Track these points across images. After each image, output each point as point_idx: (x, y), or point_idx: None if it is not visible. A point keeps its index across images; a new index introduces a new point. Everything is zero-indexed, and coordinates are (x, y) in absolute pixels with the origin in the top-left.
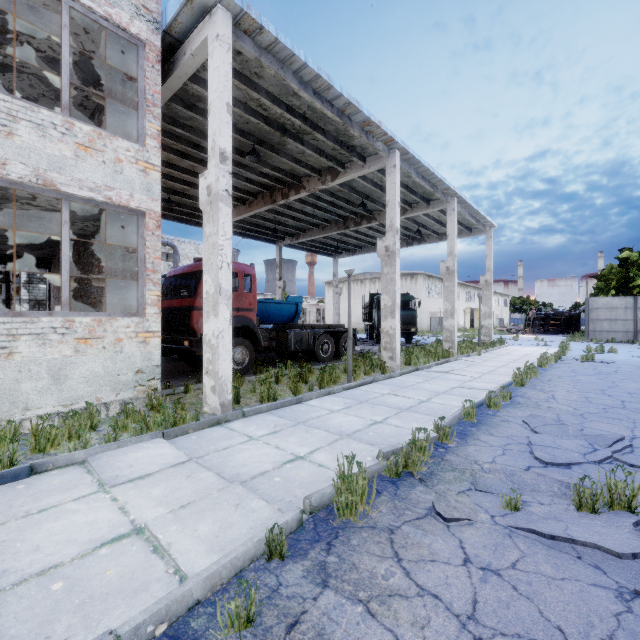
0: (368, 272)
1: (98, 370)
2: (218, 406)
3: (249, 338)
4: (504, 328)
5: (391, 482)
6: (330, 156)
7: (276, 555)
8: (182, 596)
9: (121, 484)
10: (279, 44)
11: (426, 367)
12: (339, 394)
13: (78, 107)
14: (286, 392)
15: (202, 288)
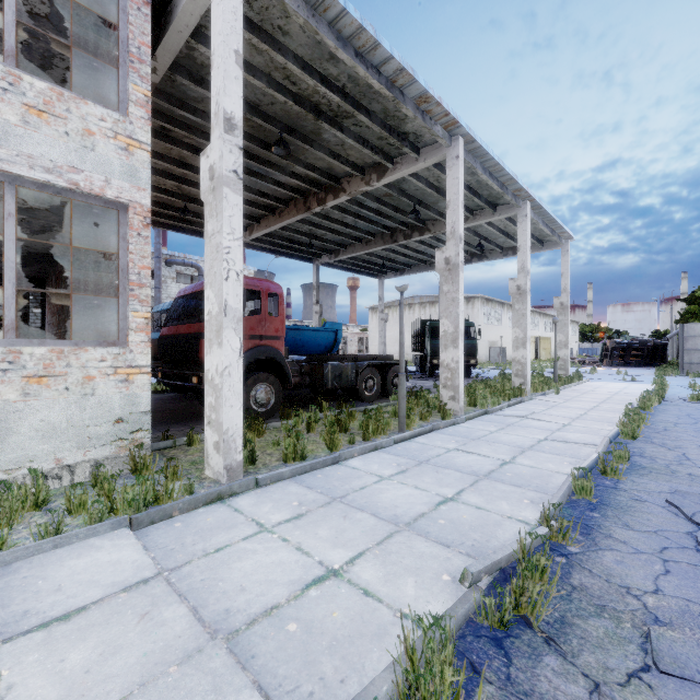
0: (417, 296)
1: (58, 420)
2: (222, 470)
3: (276, 373)
4: (576, 359)
5: (494, 642)
6: (376, 148)
7: None
8: None
9: (24, 633)
10: None
11: (496, 409)
12: (389, 449)
13: (61, 84)
14: (319, 445)
15: None
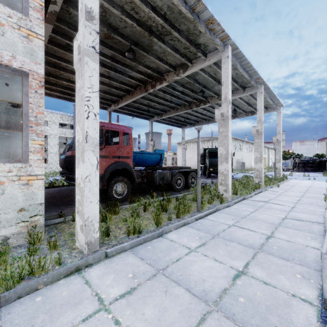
0: (201, 137)
1: None
2: (84, 245)
3: (128, 176)
4: None
5: None
6: (182, 54)
7: None
8: None
9: None
10: None
11: (249, 197)
12: (193, 225)
13: None
14: (150, 221)
15: None
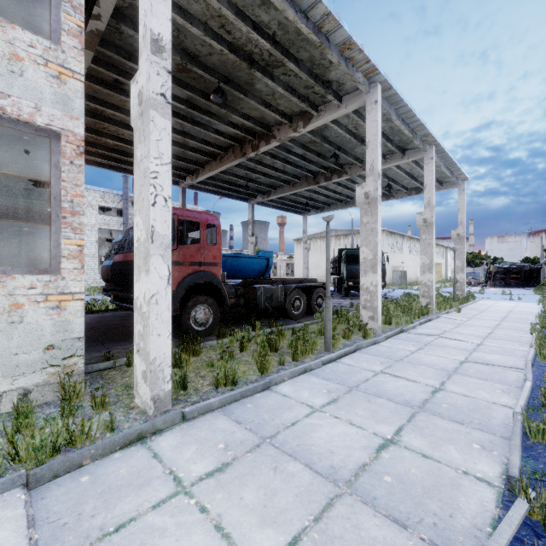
0: (333, 230)
1: None
2: (149, 402)
3: (214, 295)
4: None
5: None
6: (302, 96)
7: None
8: None
9: None
10: None
11: (410, 328)
12: (318, 371)
13: None
14: (251, 366)
15: None
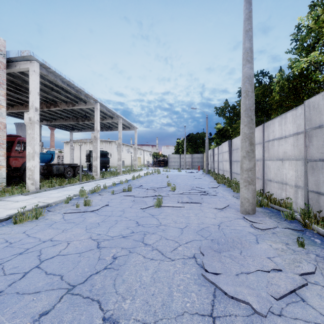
0: (88, 138)
1: None
2: (35, 189)
3: None
4: (147, 165)
5: (91, 194)
6: (72, 99)
7: (69, 200)
8: (56, 201)
9: (21, 201)
10: (56, 72)
11: (109, 177)
12: (77, 185)
13: None
14: (57, 186)
15: (14, 148)
